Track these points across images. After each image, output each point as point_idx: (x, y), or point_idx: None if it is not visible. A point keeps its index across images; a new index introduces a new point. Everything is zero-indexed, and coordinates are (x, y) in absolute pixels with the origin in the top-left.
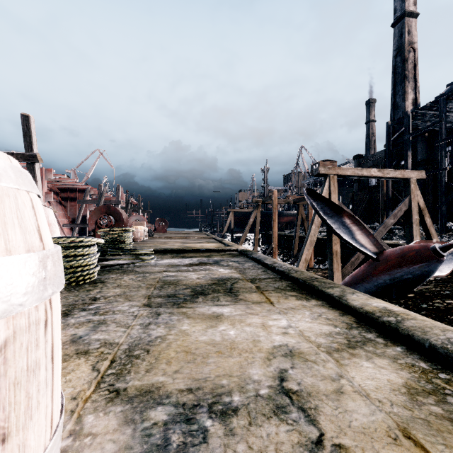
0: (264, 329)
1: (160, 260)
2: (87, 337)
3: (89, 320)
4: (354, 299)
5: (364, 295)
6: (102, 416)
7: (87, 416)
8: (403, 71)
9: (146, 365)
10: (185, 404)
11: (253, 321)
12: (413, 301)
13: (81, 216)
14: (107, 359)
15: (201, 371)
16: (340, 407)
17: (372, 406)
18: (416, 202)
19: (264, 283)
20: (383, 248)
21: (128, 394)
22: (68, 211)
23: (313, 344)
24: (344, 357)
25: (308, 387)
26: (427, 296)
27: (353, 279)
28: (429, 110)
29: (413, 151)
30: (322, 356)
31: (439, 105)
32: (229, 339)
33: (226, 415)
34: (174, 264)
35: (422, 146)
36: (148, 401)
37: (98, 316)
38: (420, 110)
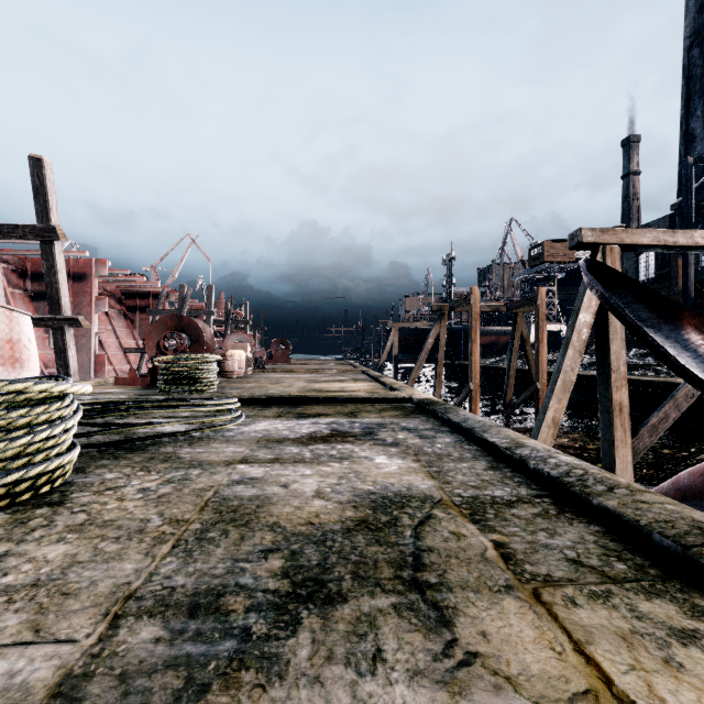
0: None
1: (249, 424)
2: None
3: None
4: None
5: None
6: None
7: None
8: None
9: None
10: None
11: None
12: None
13: None
14: None
15: None
16: None
17: None
18: None
19: (517, 529)
20: None
21: None
22: (136, 329)
23: None
24: None
25: None
26: None
27: None
28: None
29: None
30: None
31: None
32: None
33: None
34: (274, 435)
35: None
36: None
37: None
38: None
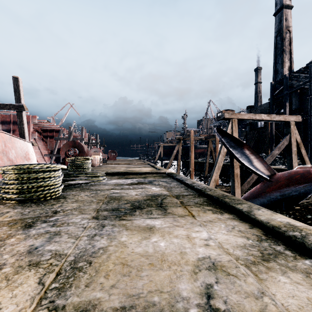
0: (189, 241)
1: (109, 180)
2: (41, 248)
3: (47, 232)
4: (261, 214)
5: (267, 211)
6: None
7: None
8: (281, 47)
9: (87, 278)
10: None
11: (180, 233)
12: (299, 213)
13: (57, 148)
14: (53, 272)
15: (135, 286)
16: None
17: None
18: (295, 138)
19: (186, 199)
20: (274, 172)
21: None
22: (48, 145)
23: (232, 256)
24: (261, 270)
25: (235, 306)
26: (310, 208)
27: (251, 194)
28: (301, 73)
29: (289, 103)
30: (241, 269)
31: (309, 70)
32: (160, 251)
33: None
34: (119, 183)
35: (296, 99)
36: None
37: (55, 228)
38: (295, 73)
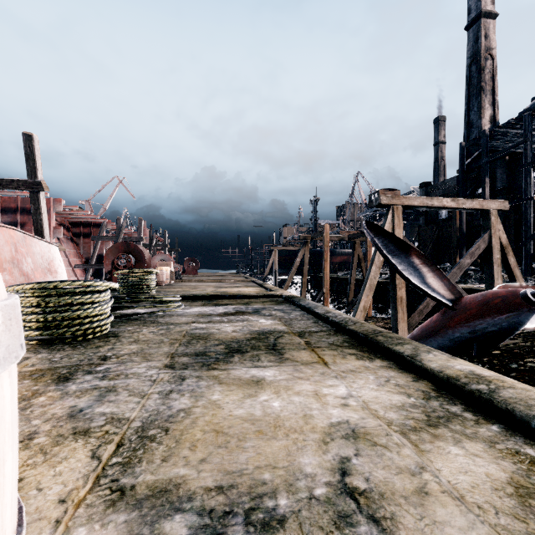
0: (317, 399)
1: (188, 309)
2: (89, 411)
3: (94, 387)
4: (431, 359)
5: (442, 354)
6: (98, 530)
7: (77, 529)
8: (478, 83)
9: (164, 451)
10: (212, 511)
11: (303, 388)
12: (499, 360)
13: (97, 255)
14: (112, 442)
15: (235, 461)
16: (425, 516)
17: (470, 515)
18: (497, 238)
19: (315, 337)
20: (460, 294)
21: (136, 495)
22: (81, 250)
23: (381, 420)
24: (424, 439)
25: (380, 485)
26: (516, 353)
27: (423, 331)
28: (511, 128)
29: (491, 178)
30: (395, 438)
31: (524, 122)
32: (273, 413)
33: (269, 529)
34: (205, 313)
35: (503, 171)
36: (162, 506)
37: (107, 381)
38: (500, 129)
